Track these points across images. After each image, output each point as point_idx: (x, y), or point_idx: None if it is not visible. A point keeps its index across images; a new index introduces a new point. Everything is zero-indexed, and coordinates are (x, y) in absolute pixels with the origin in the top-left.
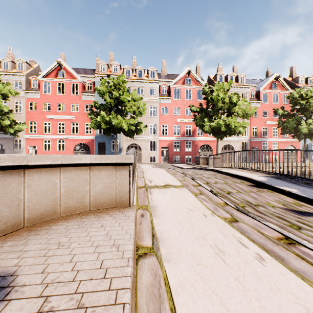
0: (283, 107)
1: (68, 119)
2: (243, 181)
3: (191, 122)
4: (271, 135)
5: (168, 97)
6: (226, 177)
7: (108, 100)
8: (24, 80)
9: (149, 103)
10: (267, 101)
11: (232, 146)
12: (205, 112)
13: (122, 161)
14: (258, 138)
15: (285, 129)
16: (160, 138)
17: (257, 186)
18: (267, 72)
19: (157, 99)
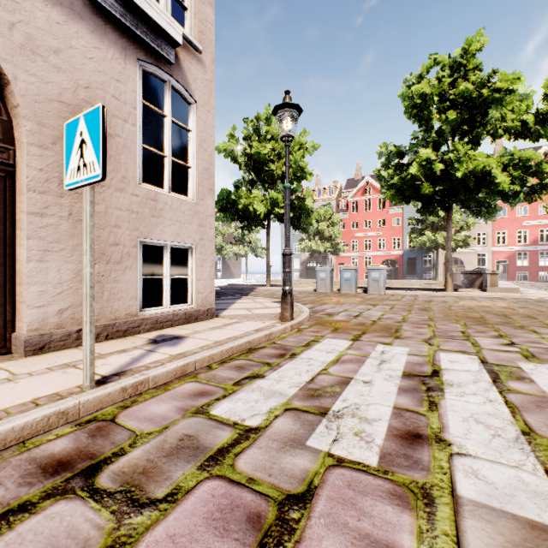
0: None
1: (374, 235)
2: None
3: None
4: None
5: None
6: None
7: (430, 218)
8: (335, 203)
9: None
10: None
11: None
12: None
13: None
14: None
15: None
16: (493, 249)
17: None
18: None
19: None
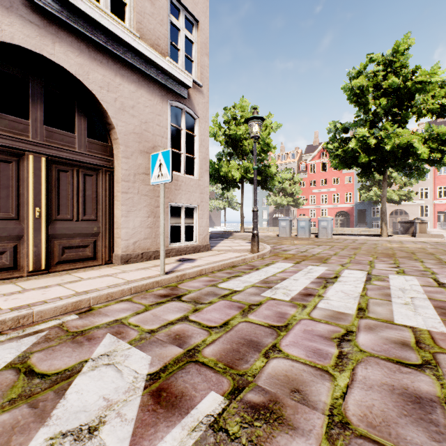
0: None
1: (329, 191)
2: None
3: None
4: None
5: None
6: None
7: (377, 177)
8: (296, 166)
9: None
10: None
11: None
12: None
13: None
14: None
15: None
16: (435, 202)
17: None
18: None
19: None
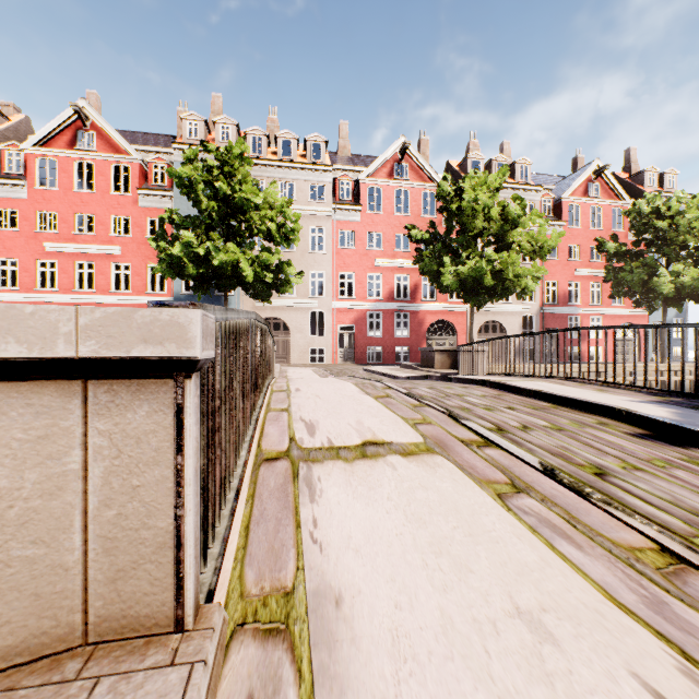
0: (617, 236)
1: (103, 254)
2: (602, 418)
3: (410, 268)
4: (587, 301)
5: (355, 207)
6: (539, 405)
7: (203, 204)
8: None
9: (310, 220)
10: (579, 224)
11: (502, 325)
12: (443, 243)
13: (125, 350)
14: (560, 306)
15: (622, 287)
16: (336, 305)
17: (665, 439)
18: (575, 160)
19: (328, 211)
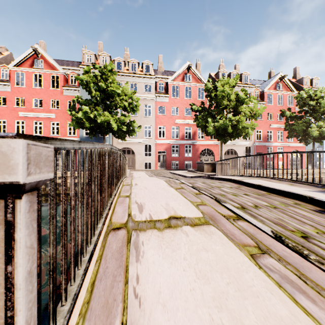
0: (290, 108)
1: (46, 118)
2: (296, 201)
3: (192, 124)
4: (276, 139)
5: (165, 95)
6: (260, 192)
7: (93, 93)
8: None
9: (144, 101)
10: (272, 103)
11: (235, 151)
12: (208, 112)
13: None
14: (263, 142)
15: (293, 133)
16: (157, 141)
17: None
18: (270, 73)
19: (153, 97)
